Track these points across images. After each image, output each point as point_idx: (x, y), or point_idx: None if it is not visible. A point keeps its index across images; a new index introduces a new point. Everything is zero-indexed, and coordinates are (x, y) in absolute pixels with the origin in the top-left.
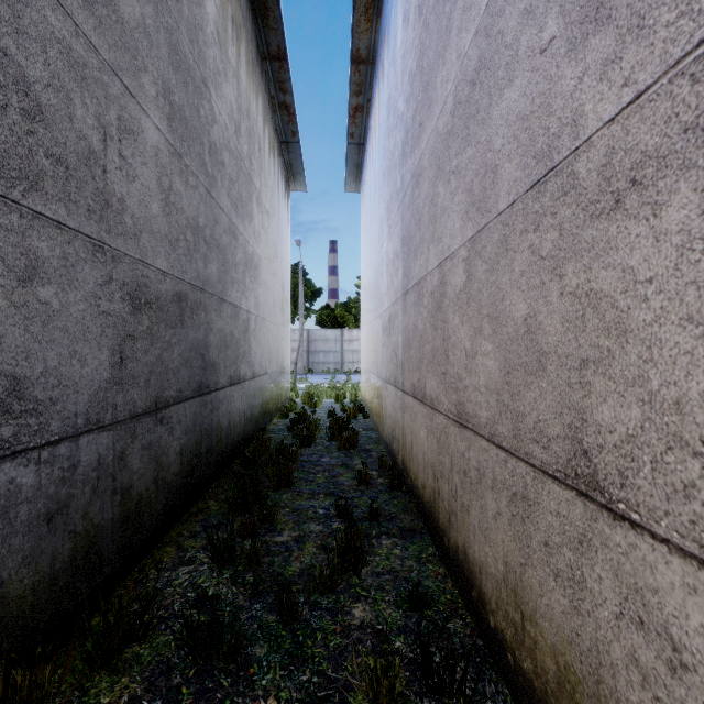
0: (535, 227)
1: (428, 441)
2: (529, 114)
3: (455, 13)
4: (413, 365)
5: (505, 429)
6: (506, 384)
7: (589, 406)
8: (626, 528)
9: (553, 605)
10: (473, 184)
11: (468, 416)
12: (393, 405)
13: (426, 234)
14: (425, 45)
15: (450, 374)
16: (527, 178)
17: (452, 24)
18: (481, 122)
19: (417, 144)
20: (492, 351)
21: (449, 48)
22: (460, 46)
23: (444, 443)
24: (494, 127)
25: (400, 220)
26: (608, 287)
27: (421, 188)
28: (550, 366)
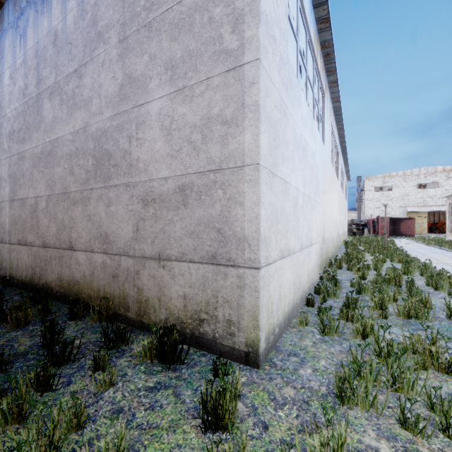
0: (64, 201)
1: (29, 258)
2: (63, 178)
3: (42, 125)
4: (18, 231)
5: (58, 244)
6: (58, 233)
7: (72, 235)
8: (76, 251)
9: (67, 273)
10: (49, 181)
11: (47, 244)
12: (0, 252)
13: (28, 183)
14: (27, 112)
15: (40, 233)
16: (62, 190)
17: (41, 126)
18: (51, 167)
19: (22, 144)
20: (54, 226)
21: (40, 131)
22: (44, 137)
23: (38, 255)
24: (55, 172)
25: (8, 165)
26: (74, 216)
27: (25, 163)
28: (66, 229)
